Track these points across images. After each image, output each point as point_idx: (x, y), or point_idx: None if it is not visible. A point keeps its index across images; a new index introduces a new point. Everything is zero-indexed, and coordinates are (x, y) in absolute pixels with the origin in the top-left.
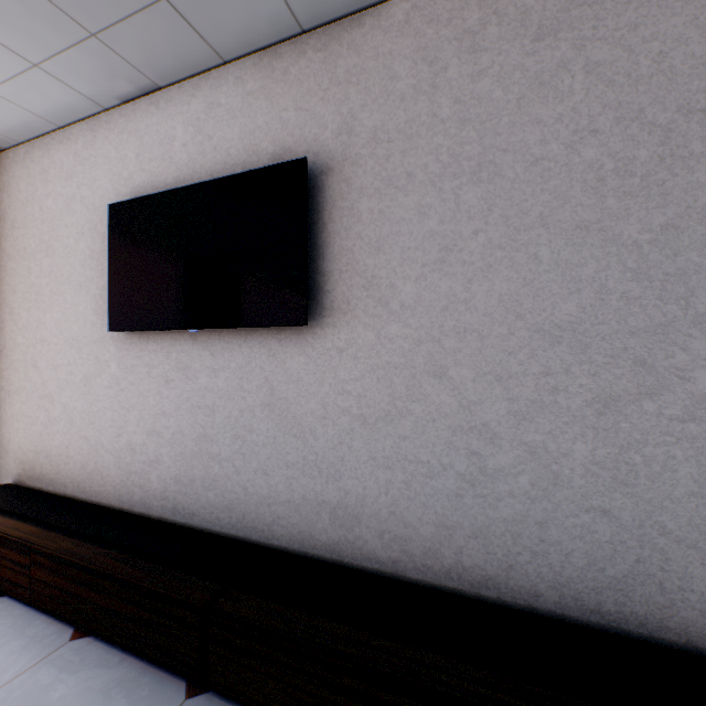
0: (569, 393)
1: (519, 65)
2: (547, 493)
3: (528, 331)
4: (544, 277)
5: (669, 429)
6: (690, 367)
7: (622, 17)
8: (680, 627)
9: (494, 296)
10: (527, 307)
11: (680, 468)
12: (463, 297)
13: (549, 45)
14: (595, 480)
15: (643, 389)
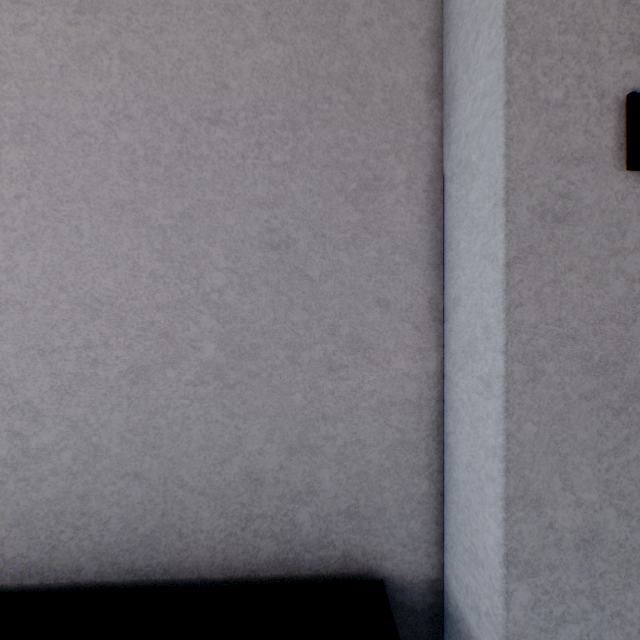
0: (109, 365)
1: (62, 32)
2: (89, 466)
3: (72, 304)
4: (86, 251)
5: (186, 393)
6: (201, 339)
7: (152, 17)
8: (194, 565)
9: (39, 266)
10: (71, 279)
11: (194, 426)
12: (6, 265)
13: (91, 22)
14: (130, 446)
15: (168, 359)
